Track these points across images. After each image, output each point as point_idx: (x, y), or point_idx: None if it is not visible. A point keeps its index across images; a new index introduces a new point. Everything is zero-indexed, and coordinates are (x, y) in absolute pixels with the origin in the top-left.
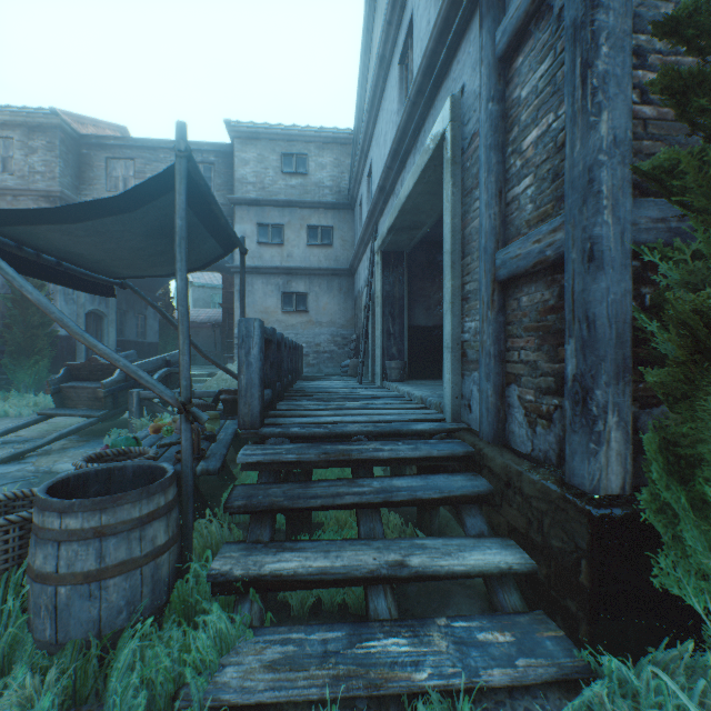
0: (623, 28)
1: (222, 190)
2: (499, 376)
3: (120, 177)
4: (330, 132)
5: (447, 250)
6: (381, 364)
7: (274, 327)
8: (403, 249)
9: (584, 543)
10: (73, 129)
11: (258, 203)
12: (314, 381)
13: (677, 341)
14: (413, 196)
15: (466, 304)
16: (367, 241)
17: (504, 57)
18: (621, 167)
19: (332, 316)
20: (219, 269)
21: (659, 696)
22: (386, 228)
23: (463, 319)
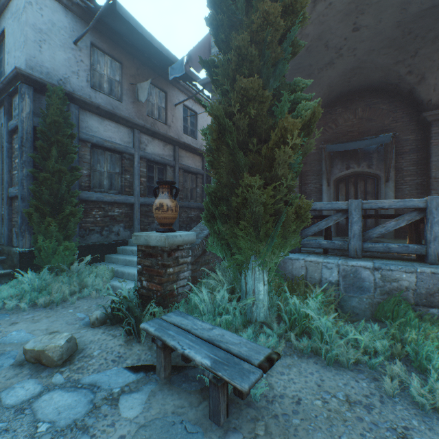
0: (31, 152)
1: None
2: (10, 225)
3: None
4: None
5: None
6: None
7: None
8: None
9: (19, 259)
10: None
11: None
12: None
13: (27, 217)
14: None
15: (3, 201)
16: None
17: (12, 132)
18: (30, 180)
19: None
20: None
21: (25, 277)
22: None
23: (3, 206)
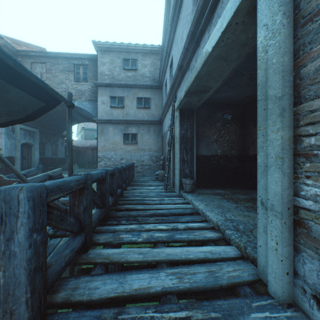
0: None
1: (92, 79)
2: None
3: (38, 72)
4: (149, 47)
5: (270, 95)
6: (179, 180)
7: (119, 151)
8: (193, 107)
9: None
10: (12, 46)
11: (110, 85)
12: (138, 187)
13: None
14: (209, 61)
15: (306, 162)
16: (169, 104)
17: None
18: None
19: (150, 145)
20: (93, 121)
21: None
22: (183, 92)
23: (299, 179)
